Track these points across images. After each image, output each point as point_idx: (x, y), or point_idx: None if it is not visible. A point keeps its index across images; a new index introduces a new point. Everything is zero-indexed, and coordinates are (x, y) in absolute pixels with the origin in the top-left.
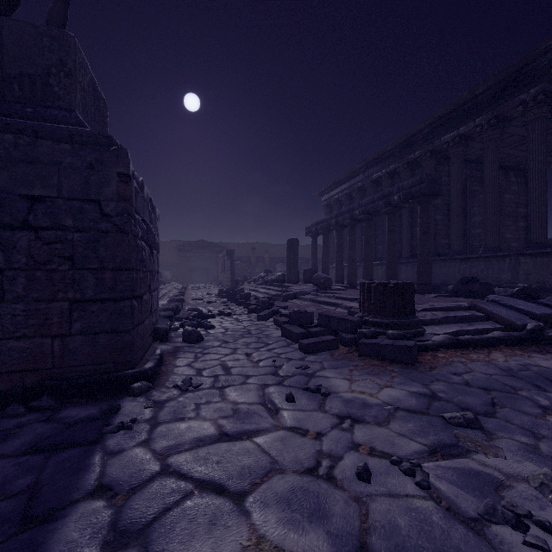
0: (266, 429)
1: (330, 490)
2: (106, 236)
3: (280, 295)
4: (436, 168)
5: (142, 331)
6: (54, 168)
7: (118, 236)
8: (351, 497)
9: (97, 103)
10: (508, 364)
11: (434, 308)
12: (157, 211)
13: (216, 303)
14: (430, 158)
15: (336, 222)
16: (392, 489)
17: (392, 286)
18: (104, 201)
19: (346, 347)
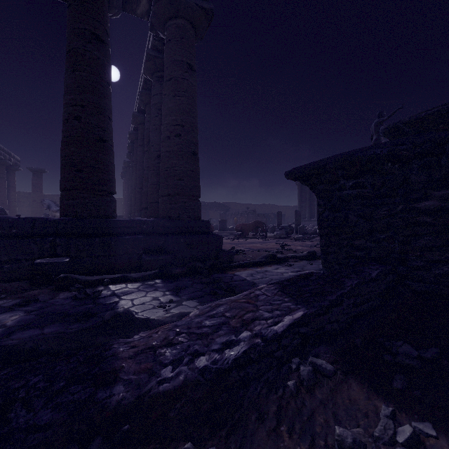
0: None
1: None
2: None
3: None
4: None
5: None
6: None
7: None
8: None
9: None
10: None
11: None
12: None
13: None
14: None
15: None
16: None
17: None
18: None
19: None
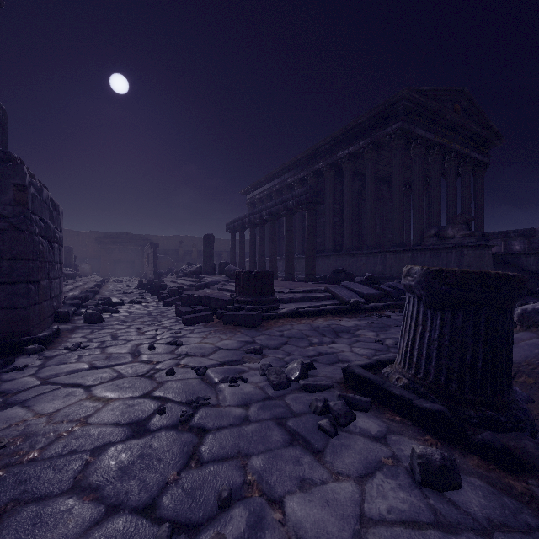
0: (125, 363)
1: (146, 380)
2: (4, 233)
3: (194, 285)
4: (335, 178)
5: (40, 310)
6: None
7: (15, 233)
8: (157, 382)
9: None
10: (320, 324)
11: (297, 291)
12: (60, 208)
13: (132, 293)
14: (330, 170)
15: (249, 221)
16: (182, 377)
17: (254, 274)
18: (2, 205)
19: (219, 319)
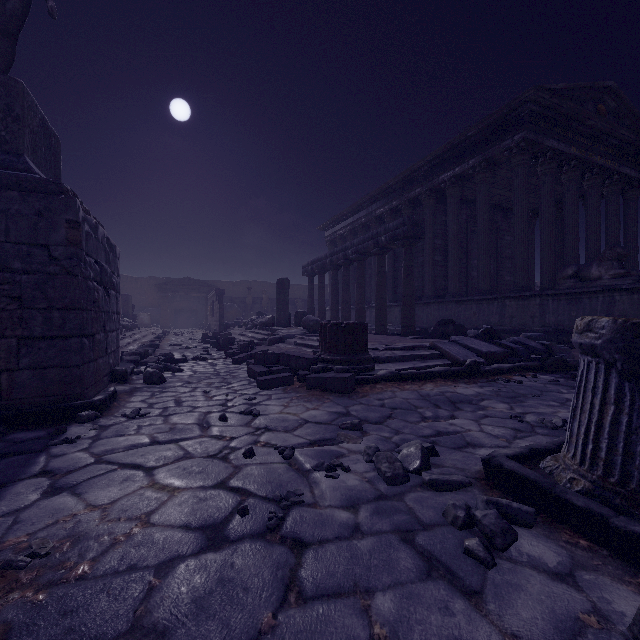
0: (192, 438)
1: (219, 462)
2: (55, 278)
3: (267, 339)
4: (437, 207)
5: (95, 369)
6: (2, 214)
7: (67, 278)
8: (233, 466)
9: (48, 142)
10: (430, 391)
11: (396, 347)
12: (118, 250)
13: (196, 348)
14: (430, 196)
15: (331, 262)
16: (264, 461)
17: (343, 326)
18: (53, 246)
19: (301, 382)
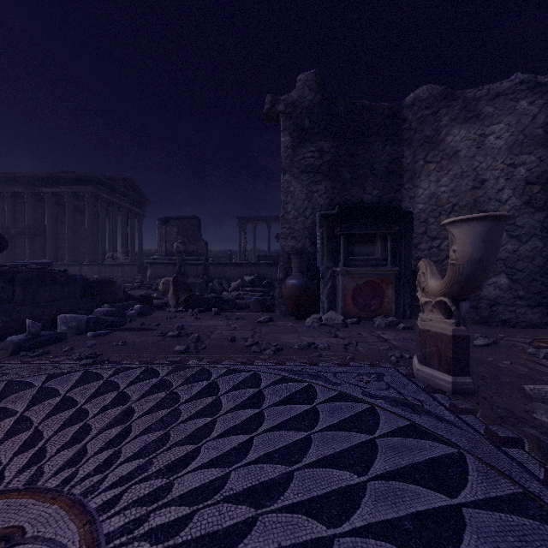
0: None
1: None
2: None
3: None
4: (36, 203)
5: None
6: None
7: None
8: None
9: None
10: None
11: None
12: None
13: None
14: (32, 197)
15: None
16: None
17: None
18: None
19: None
